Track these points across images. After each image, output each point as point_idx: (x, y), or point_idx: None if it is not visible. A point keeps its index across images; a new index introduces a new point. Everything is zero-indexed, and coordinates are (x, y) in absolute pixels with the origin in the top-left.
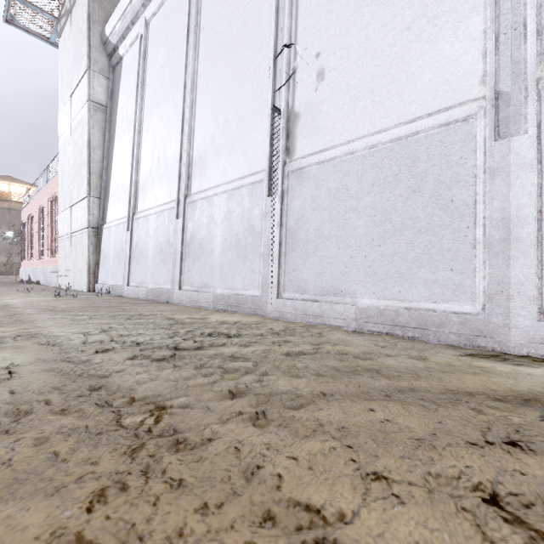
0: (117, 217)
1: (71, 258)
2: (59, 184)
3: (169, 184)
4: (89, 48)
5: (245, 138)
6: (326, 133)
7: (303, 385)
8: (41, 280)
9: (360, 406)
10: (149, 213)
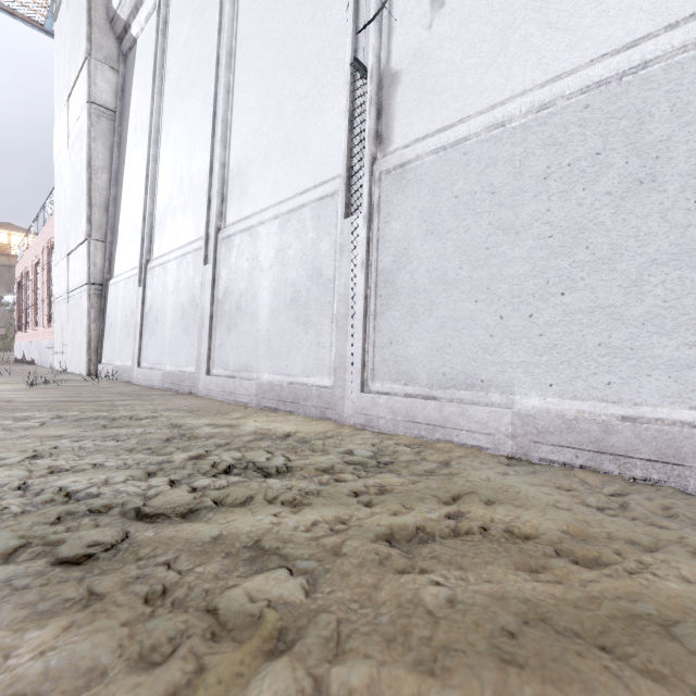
0: (127, 267)
1: (68, 328)
2: (54, 226)
3: (195, 213)
4: (89, 26)
5: (307, 127)
6: (449, 97)
7: None
8: (36, 358)
9: None
10: (167, 259)
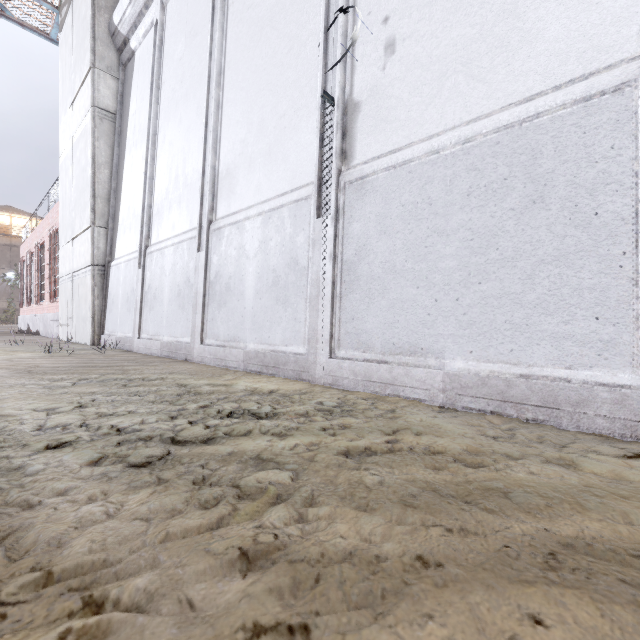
0: (127, 251)
1: (73, 304)
2: (59, 213)
3: (189, 207)
4: (94, 40)
5: (286, 141)
6: (399, 126)
7: (382, 534)
8: (40, 330)
9: (509, 607)
10: (164, 246)
